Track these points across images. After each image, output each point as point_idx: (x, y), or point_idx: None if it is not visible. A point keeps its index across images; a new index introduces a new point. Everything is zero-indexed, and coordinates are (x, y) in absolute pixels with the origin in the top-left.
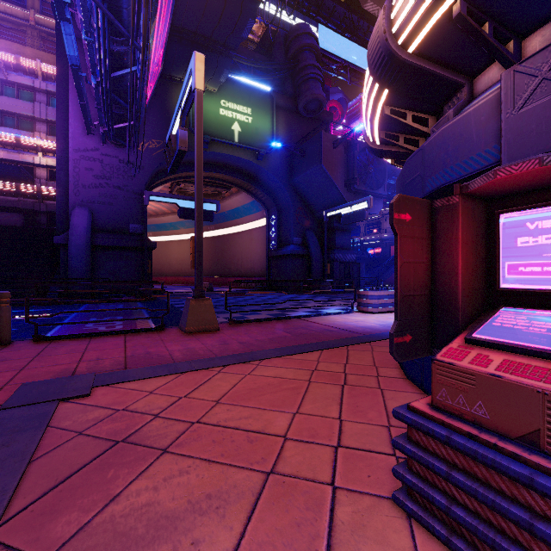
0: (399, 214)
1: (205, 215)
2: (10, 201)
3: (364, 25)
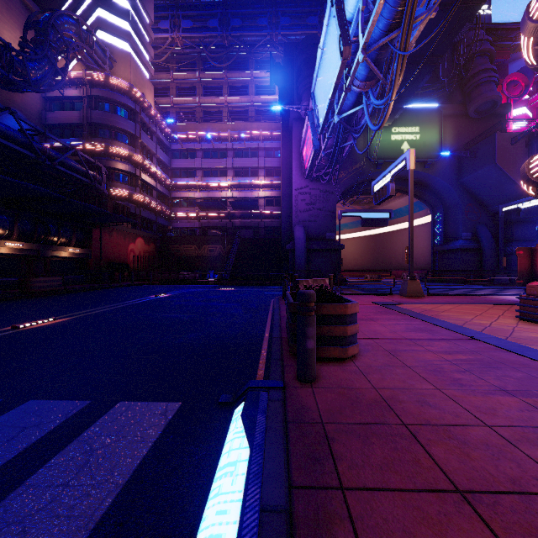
0: (518, 252)
1: (381, 222)
2: (247, 223)
3: None
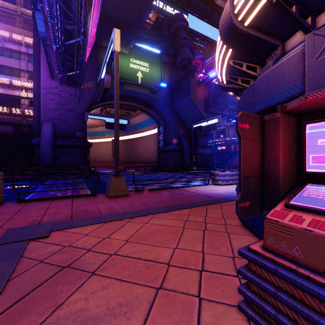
0: (241, 124)
1: (121, 127)
2: (6, 119)
3: (215, 14)
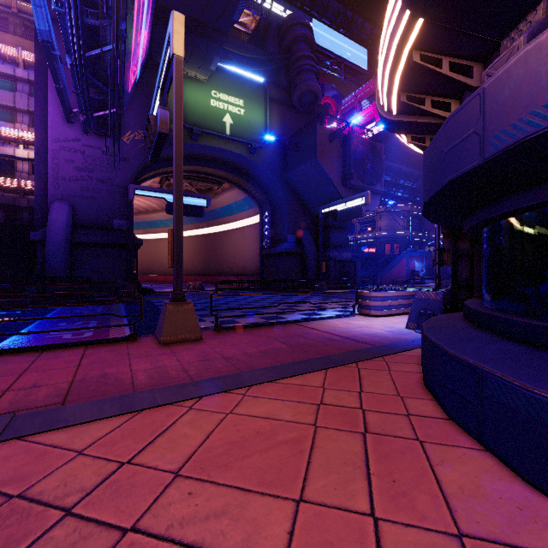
0: None
1: (194, 211)
2: None
3: (359, 21)
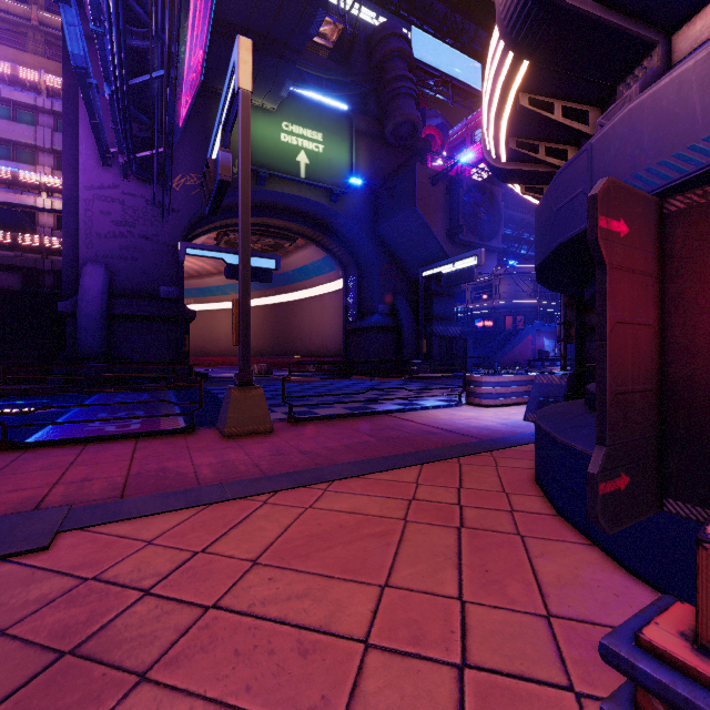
0: (607, 220)
1: (261, 275)
2: (4, 257)
3: (471, 28)
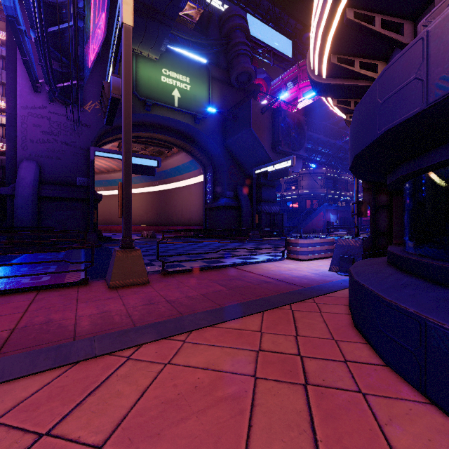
0: None
1: (147, 170)
2: None
3: (285, 17)
